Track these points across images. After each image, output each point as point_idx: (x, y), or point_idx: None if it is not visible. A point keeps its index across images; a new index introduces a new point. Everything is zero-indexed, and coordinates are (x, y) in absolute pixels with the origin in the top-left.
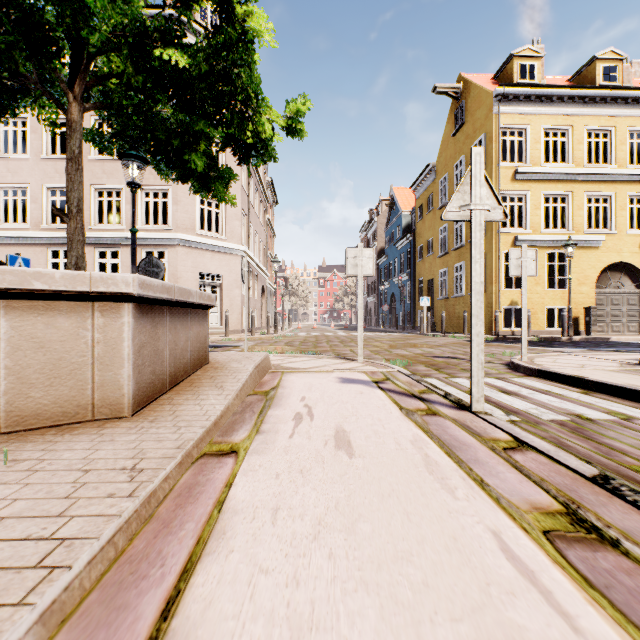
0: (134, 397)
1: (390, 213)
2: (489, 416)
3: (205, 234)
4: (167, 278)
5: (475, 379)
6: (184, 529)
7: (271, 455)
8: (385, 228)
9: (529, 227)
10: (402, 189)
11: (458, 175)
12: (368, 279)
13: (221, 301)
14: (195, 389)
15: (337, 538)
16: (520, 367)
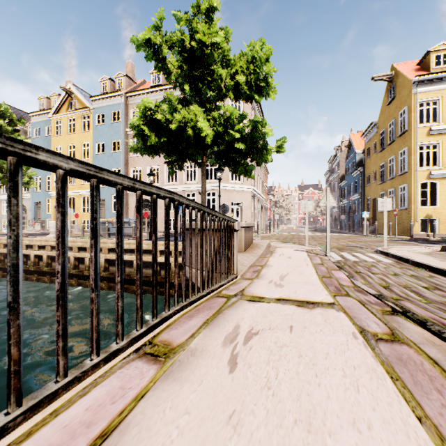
0: (244, 248)
1: (348, 151)
2: (329, 256)
3: (233, 182)
4: (216, 205)
5: (327, 248)
6: (264, 261)
7: (274, 258)
8: (345, 161)
9: (441, 165)
10: (357, 134)
11: (391, 131)
12: (333, 196)
13: (241, 216)
14: (253, 248)
15: (284, 262)
16: (377, 250)
